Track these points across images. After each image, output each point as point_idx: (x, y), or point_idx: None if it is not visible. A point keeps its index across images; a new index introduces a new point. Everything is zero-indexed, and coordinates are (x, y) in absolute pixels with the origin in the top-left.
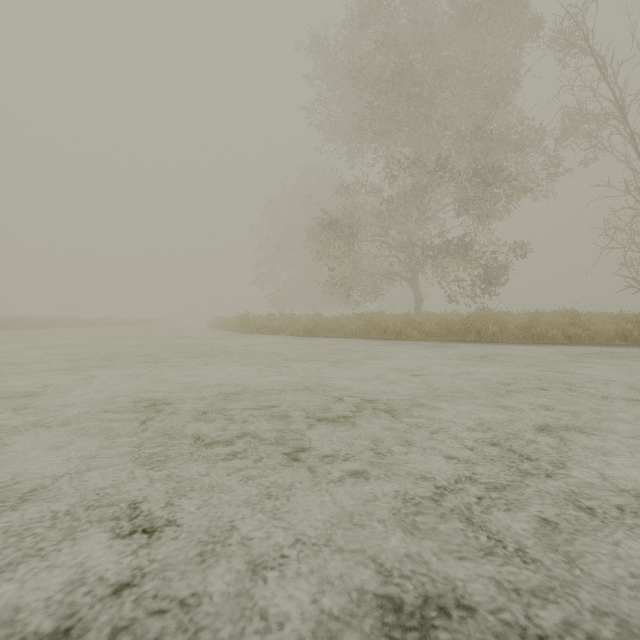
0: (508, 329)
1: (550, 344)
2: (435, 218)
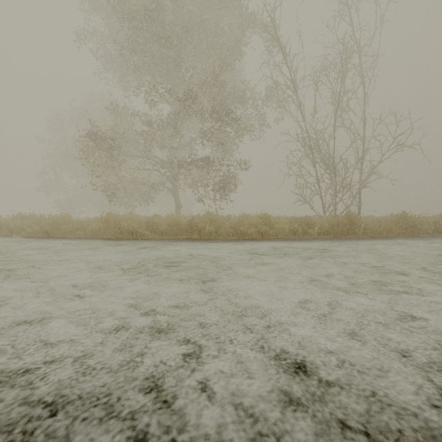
0: (223, 228)
1: (248, 240)
2: (190, 146)
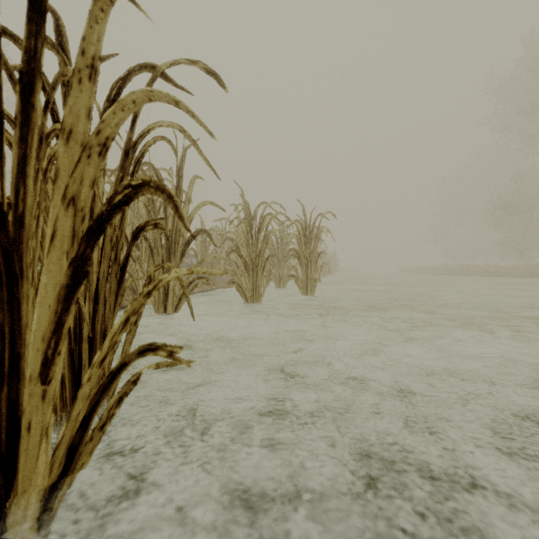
0: None
1: None
2: None
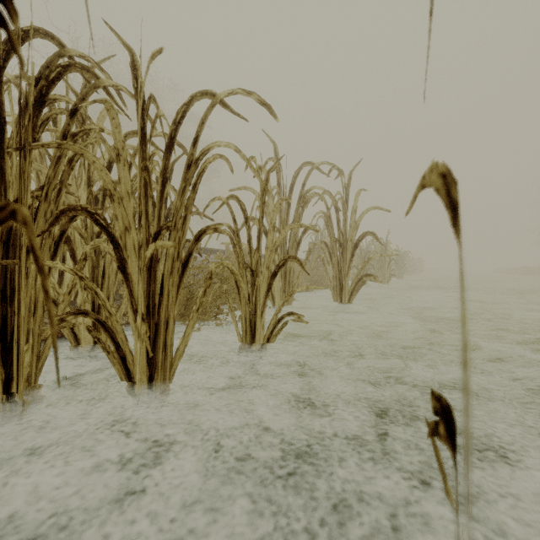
0: None
1: None
2: None
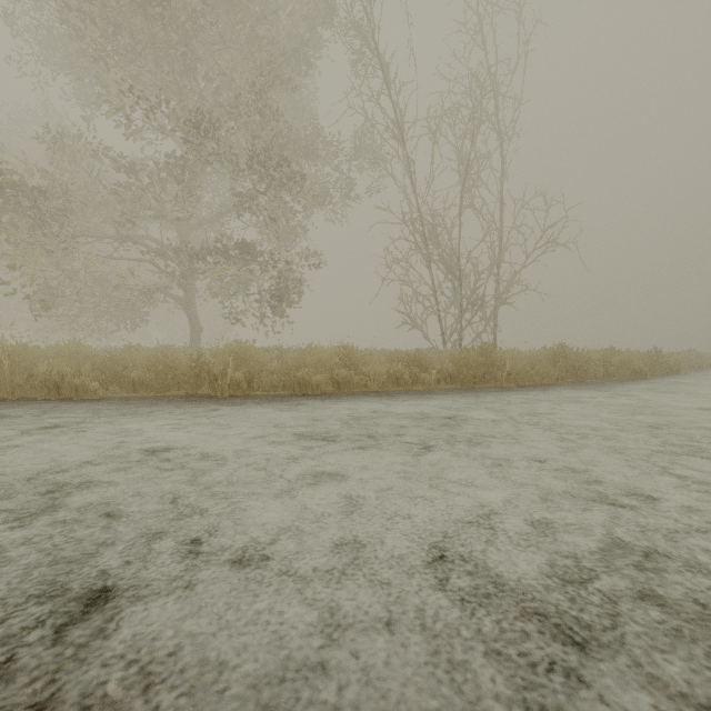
0: (264, 373)
1: (312, 397)
2: (219, 222)
